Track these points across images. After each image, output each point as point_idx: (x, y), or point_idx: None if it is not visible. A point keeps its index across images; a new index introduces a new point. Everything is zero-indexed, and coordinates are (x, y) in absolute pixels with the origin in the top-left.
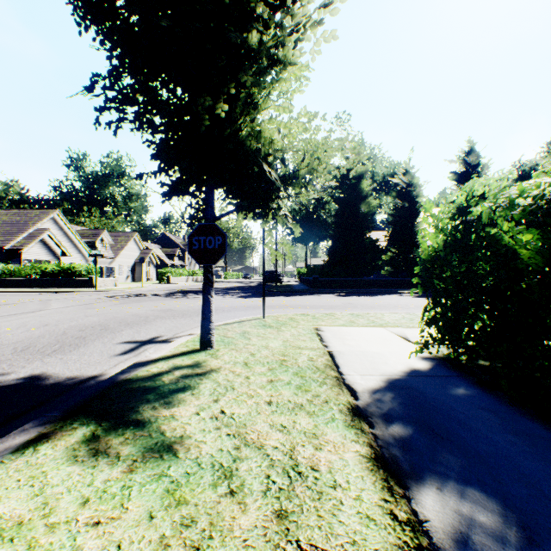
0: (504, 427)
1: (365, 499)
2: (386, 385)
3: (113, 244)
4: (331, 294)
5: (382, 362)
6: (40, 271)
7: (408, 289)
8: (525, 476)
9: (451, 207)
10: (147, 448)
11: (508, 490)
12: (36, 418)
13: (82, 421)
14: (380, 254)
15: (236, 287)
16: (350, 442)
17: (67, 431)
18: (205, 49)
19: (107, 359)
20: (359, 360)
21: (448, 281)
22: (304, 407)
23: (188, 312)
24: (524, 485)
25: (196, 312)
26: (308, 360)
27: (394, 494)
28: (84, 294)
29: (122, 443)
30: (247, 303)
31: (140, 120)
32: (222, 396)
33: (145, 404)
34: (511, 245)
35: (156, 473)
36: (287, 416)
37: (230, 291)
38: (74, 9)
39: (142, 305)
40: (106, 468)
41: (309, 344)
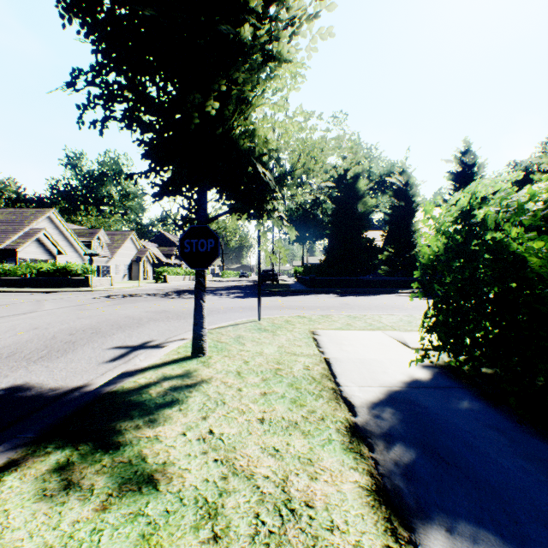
0: (514, 450)
1: (366, 546)
2: (385, 398)
3: (109, 243)
4: (327, 293)
5: (381, 370)
6: (36, 270)
7: (405, 289)
8: (543, 513)
9: (453, 210)
10: (125, 478)
11: (526, 532)
12: (8, 441)
13: (57, 444)
14: (376, 253)
15: (232, 287)
16: (349, 469)
17: (39, 457)
18: (194, 43)
19: (94, 367)
20: (357, 368)
21: (451, 287)
22: (299, 426)
23: (182, 314)
24: (543, 526)
25: (191, 314)
26: (304, 368)
27: (399, 539)
28: (79, 294)
29: (98, 472)
30: (243, 304)
31: (129, 118)
32: (211, 412)
33: (129, 422)
34: (520, 252)
35: (132, 511)
36: (280, 436)
37: (226, 291)
38: (57, 0)
39: (137, 306)
40: (76, 505)
41: (305, 350)
